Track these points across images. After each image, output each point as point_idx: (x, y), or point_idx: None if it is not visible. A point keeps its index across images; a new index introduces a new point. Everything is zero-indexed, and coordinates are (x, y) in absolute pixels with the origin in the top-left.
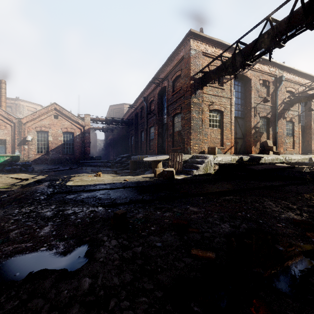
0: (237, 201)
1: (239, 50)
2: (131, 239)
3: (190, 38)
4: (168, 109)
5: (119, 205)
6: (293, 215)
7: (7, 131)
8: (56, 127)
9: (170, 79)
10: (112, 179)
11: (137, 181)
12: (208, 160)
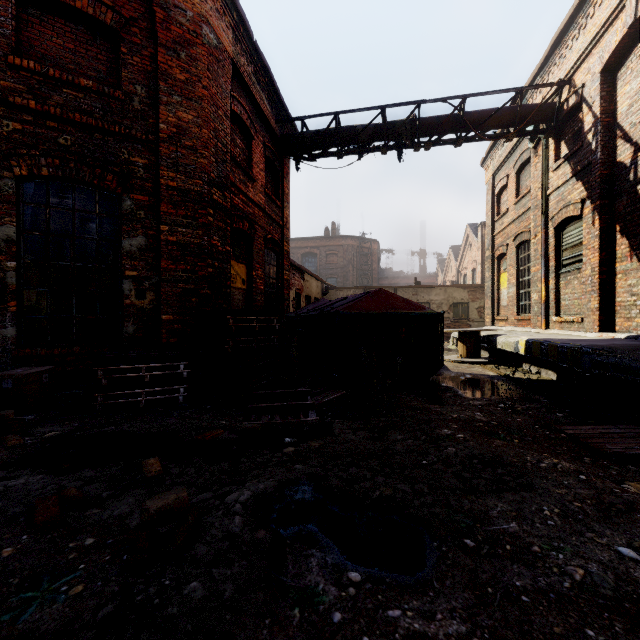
0: None
1: None
2: None
3: None
4: None
5: None
6: None
7: None
8: None
9: None
10: None
11: None
12: None
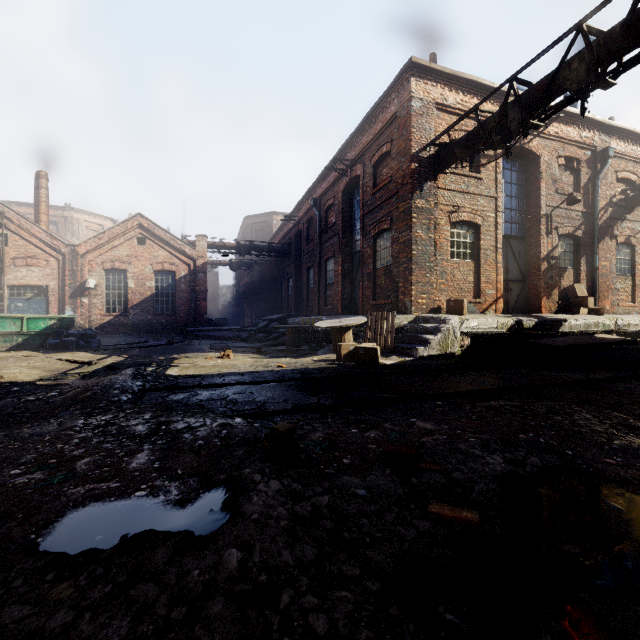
0: (515, 411)
1: (516, 97)
2: (306, 480)
3: (411, 76)
4: (364, 222)
5: (275, 414)
6: (638, 441)
7: (51, 270)
8: (142, 261)
9: (368, 160)
10: (253, 364)
11: (304, 369)
12: (449, 327)
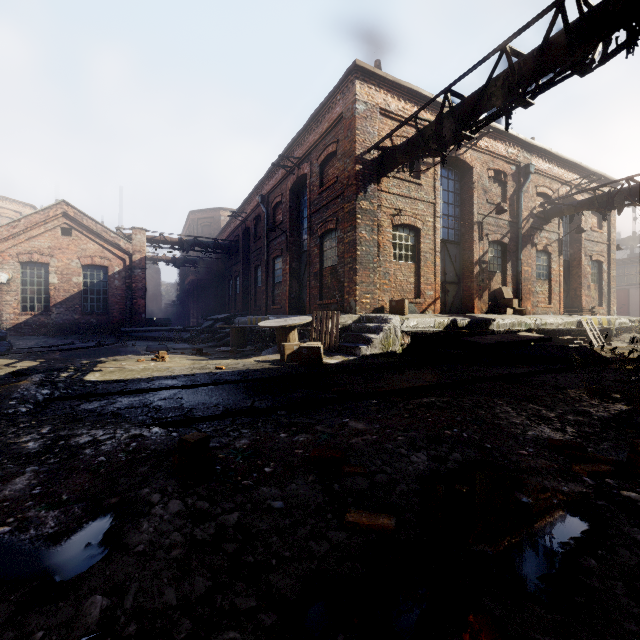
0: (445, 406)
1: (450, 108)
2: (216, 495)
3: (355, 78)
4: (311, 221)
5: (200, 421)
6: (548, 431)
7: None
8: (67, 254)
9: (315, 160)
10: (189, 366)
11: (244, 370)
12: (391, 326)
